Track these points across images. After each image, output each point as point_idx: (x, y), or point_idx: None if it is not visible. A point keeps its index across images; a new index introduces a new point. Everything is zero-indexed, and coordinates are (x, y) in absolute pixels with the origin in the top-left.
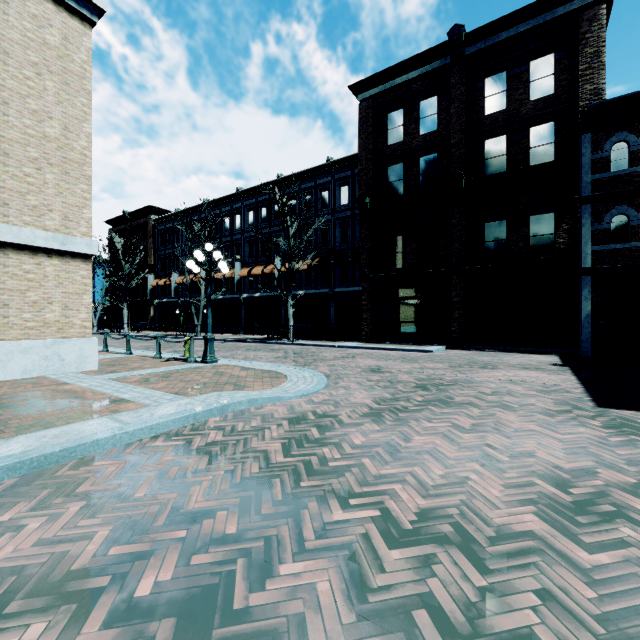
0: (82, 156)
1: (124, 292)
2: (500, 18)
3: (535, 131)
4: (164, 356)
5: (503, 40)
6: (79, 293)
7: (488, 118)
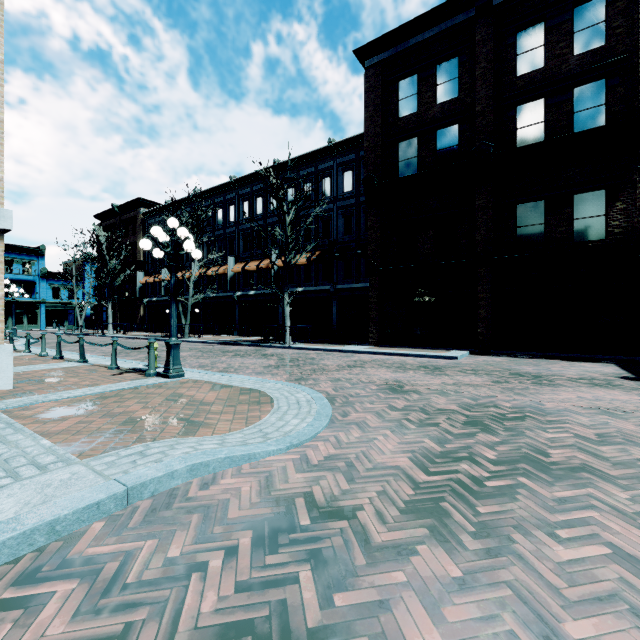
0: None
1: (109, 290)
2: None
3: (580, 92)
4: (123, 366)
5: None
6: None
7: (521, 79)
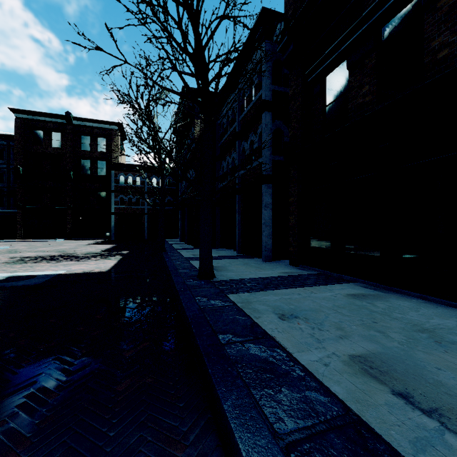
0: None
1: None
2: (86, 118)
3: (100, 162)
4: None
5: (88, 125)
6: None
7: (83, 151)
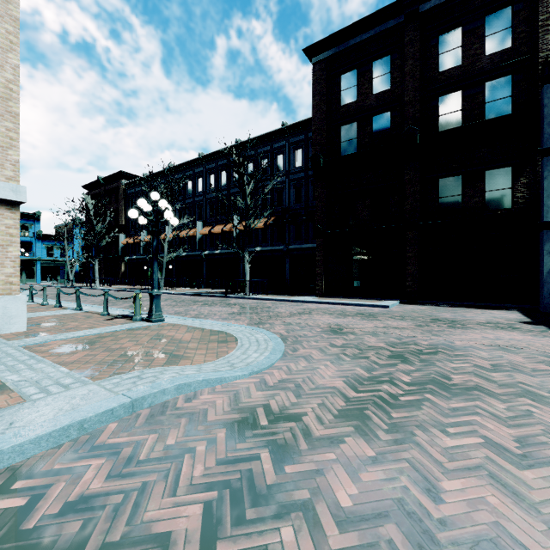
0: (7, 90)
1: (96, 249)
2: None
3: (491, 85)
4: (113, 313)
5: None
6: (3, 245)
7: (442, 74)
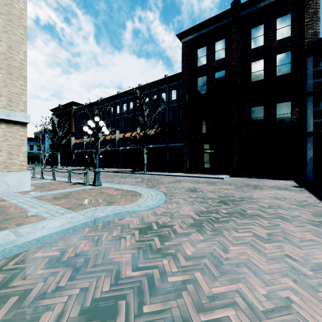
0: (20, 64)
1: (58, 146)
2: None
3: (279, 57)
4: (73, 181)
5: (261, 7)
6: (18, 145)
7: (253, 50)
